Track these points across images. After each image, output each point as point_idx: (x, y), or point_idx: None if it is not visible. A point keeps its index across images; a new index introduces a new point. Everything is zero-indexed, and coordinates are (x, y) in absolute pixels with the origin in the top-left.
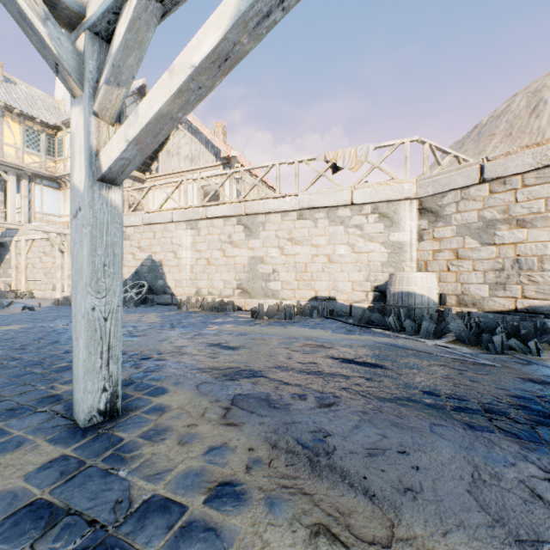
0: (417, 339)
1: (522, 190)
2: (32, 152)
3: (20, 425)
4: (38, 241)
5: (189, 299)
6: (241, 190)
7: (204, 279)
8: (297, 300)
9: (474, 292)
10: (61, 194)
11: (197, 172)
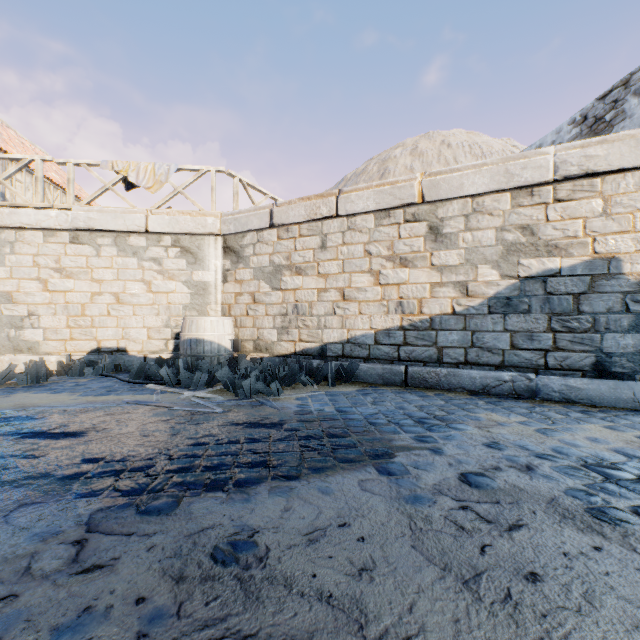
0: (181, 393)
1: (299, 239)
2: None
3: None
4: None
5: None
6: (6, 190)
7: None
8: (68, 354)
9: (267, 337)
10: None
11: None
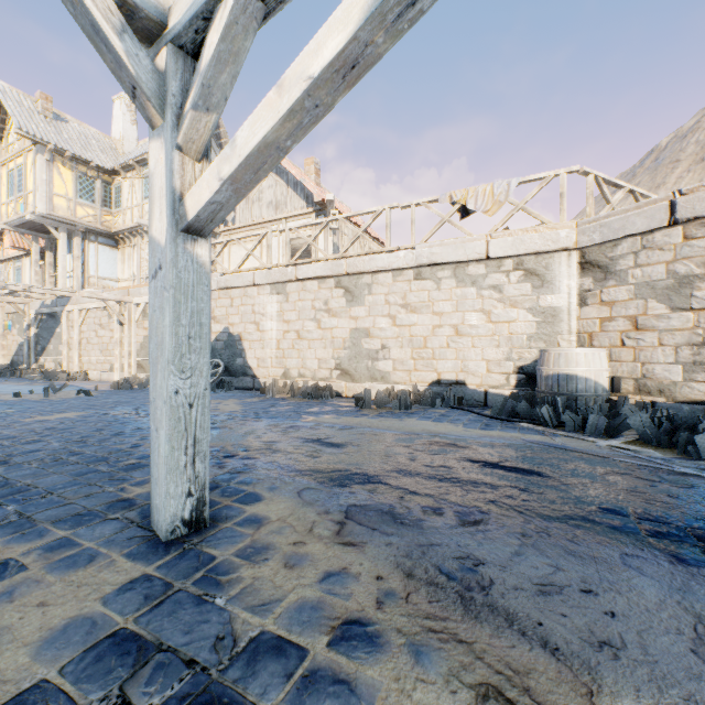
0: (582, 438)
1: None
2: (85, 203)
3: (90, 535)
4: (93, 310)
5: (275, 382)
6: (339, 243)
7: (293, 357)
8: (414, 384)
9: (661, 375)
10: (119, 254)
11: (283, 222)
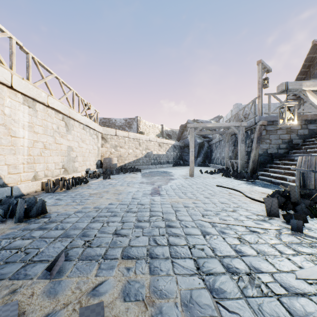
0: (134, 173)
1: (121, 140)
2: None
3: (199, 177)
4: None
5: (52, 182)
6: None
7: (41, 162)
8: (86, 171)
9: None
10: None
11: None
